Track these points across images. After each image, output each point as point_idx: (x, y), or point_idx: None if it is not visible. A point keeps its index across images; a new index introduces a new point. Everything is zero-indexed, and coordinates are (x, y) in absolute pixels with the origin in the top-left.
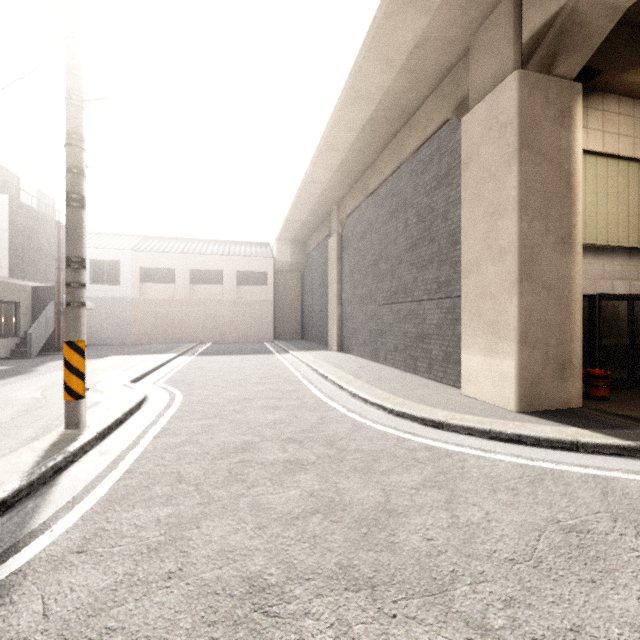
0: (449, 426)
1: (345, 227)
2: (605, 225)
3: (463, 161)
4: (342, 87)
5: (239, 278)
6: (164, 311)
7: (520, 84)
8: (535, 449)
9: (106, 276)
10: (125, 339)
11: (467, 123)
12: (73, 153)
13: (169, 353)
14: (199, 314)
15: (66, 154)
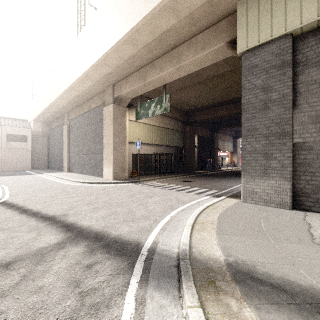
0: (95, 183)
1: (71, 123)
2: (138, 138)
3: (104, 119)
4: (69, 87)
5: (9, 138)
6: None
7: (113, 107)
8: (110, 184)
9: None
10: None
11: (105, 110)
12: None
13: None
14: None
15: None
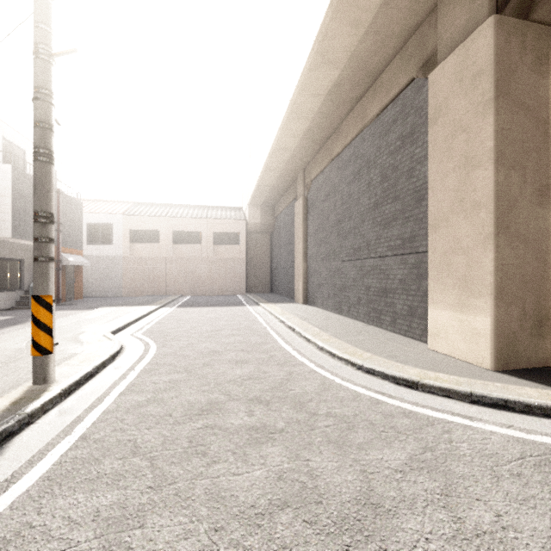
0: (424, 386)
1: (310, 190)
2: None
3: (431, 116)
4: (309, 52)
5: (215, 238)
6: (150, 267)
7: (496, 29)
8: (526, 417)
9: (101, 237)
10: (117, 292)
11: (435, 78)
12: (40, 107)
13: (152, 305)
14: (181, 270)
15: (33, 108)
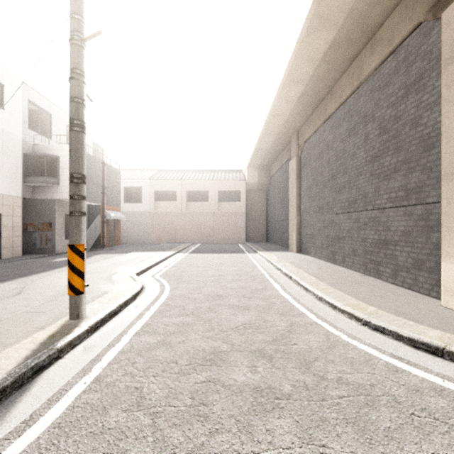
0: (453, 355)
1: (303, 150)
2: None
3: (445, 56)
4: (306, 16)
5: (220, 196)
6: (169, 221)
7: None
8: None
9: (134, 197)
10: (145, 240)
11: (451, 14)
12: (74, 85)
13: (170, 251)
14: (192, 223)
15: (69, 87)
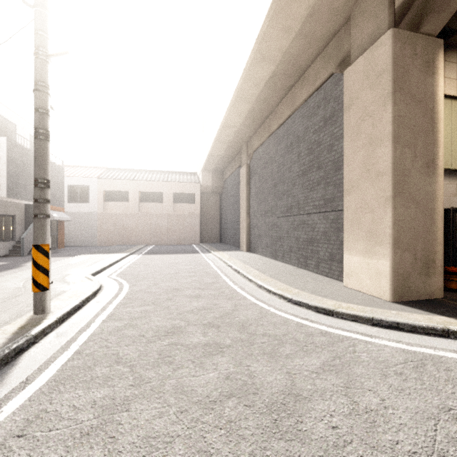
0: (338, 314)
1: (252, 159)
2: None
3: (345, 104)
4: (250, 51)
5: (175, 198)
6: (121, 222)
7: (394, 40)
8: (412, 335)
9: (79, 197)
10: (93, 242)
11: (349, 74)
12: (39, 97)
13: (123, 252)
14: (146, 224)
15: (34, 97)
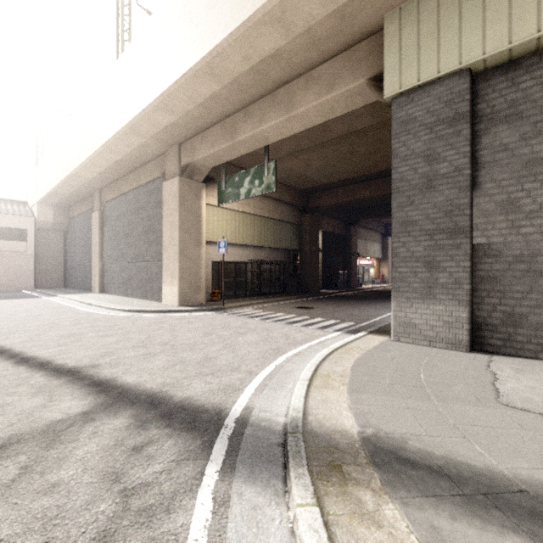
0: (147, 311)
1: (106, 208)
2: (222, 234)
3: (163, 202)
4: (101, 145)
5: None
6: None
7: (180, 182)
8: (173, 313)
9: None
10: None
11: (164, 186)
12: None
13: None
14: None
15: None
